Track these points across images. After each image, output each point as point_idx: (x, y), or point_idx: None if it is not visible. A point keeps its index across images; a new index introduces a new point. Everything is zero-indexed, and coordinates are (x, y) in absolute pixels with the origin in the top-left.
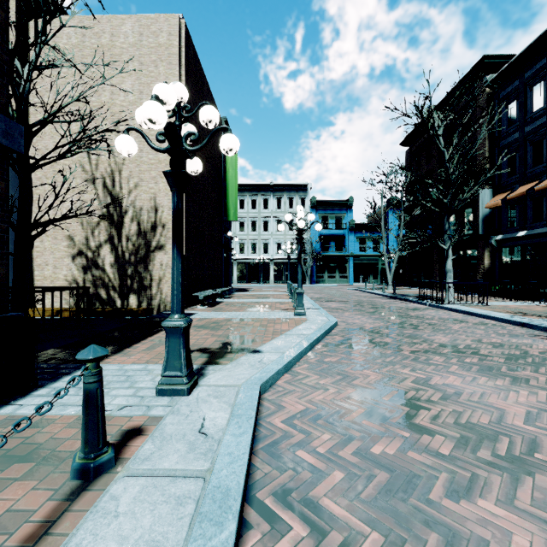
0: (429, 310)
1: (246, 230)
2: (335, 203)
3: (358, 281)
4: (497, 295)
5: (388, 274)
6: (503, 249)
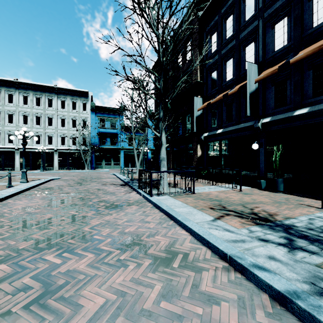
0: (132, 207)
1: (30, 123)
2: (110, 109)
3: (128, 167)
4: (205, 178)
5: (137, 162)
6: (209, 144)
